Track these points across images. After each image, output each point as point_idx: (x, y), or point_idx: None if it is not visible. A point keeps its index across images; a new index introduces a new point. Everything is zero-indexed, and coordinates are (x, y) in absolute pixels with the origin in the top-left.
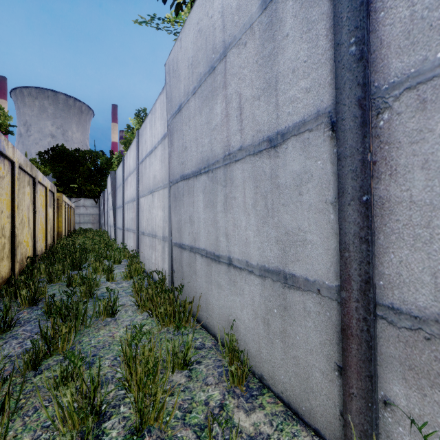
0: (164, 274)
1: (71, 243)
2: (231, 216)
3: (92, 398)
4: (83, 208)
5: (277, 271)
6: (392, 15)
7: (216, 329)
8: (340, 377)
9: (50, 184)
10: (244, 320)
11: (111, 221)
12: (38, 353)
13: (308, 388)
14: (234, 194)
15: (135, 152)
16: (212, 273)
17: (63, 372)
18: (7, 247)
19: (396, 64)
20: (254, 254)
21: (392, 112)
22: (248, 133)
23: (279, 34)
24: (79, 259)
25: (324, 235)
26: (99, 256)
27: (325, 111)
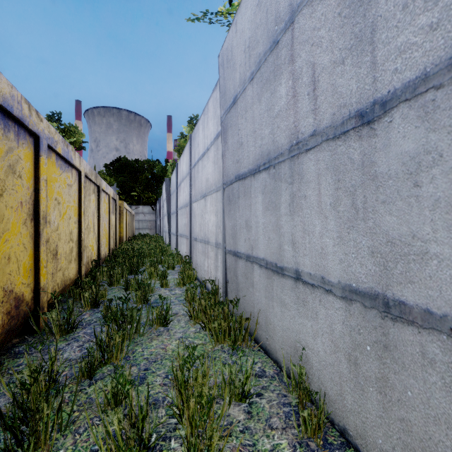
0: (217, 283)
1: (130, 247)
2: (299, 220)
3: (140, 428)
4: (142, 215)
5: (372, 294)
6: None
7: (278, 354)
8: None
9: (113, 192)
10: (318, 351)
11: (165, 227)
12: (93, 361)
13: None
14: (304, 192)
15: (188, 157)
16: (273, 287)
17: (114, 388)
18: (75, 251)
19: None
20: (333, 268)
21: None
22: (325, 111)
23: None
24: (136, 263)
25: None
26: (154, 261)
27: None
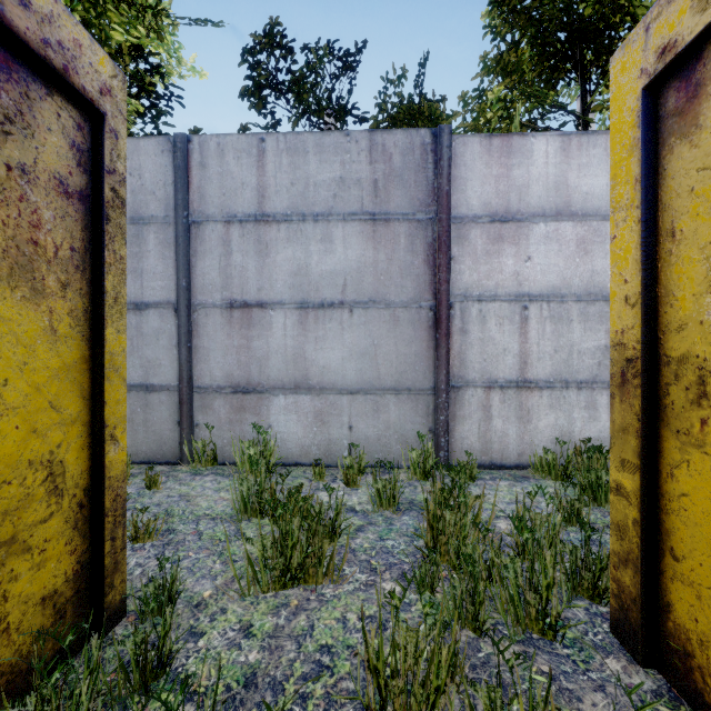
0: None
1: None
2: None
3: None
4: None
5: (141, 384)
6: (198, 279)
7: None
8: (179, 426)
9: None
10: None
11: None
12: None
13: (162, 443)
14: None
15: None
16: None
17: None
18: None
19: (200, 297)
20: None
21: (198, 314)
22: None
23: (145, 247)
24: None
25: (171, 361)
26: None
27: (172, 302)
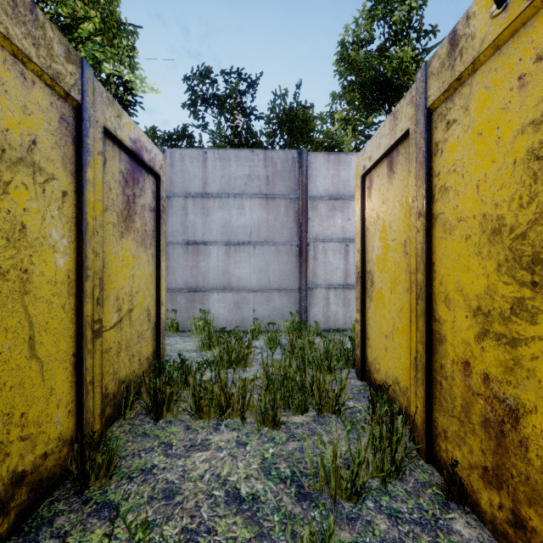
0: None
1: None
2: None
3: None
4: None
5: None
6: (169, 228)
7: None
8: None
9: None
10: None
11: None
12: None
13: None
14: None
15: None
16: None
17: None
18: None
19: (169, 238)
20: None
21: (169, 248)
22: None
23: None
24: None
25: None
26: None
27: None
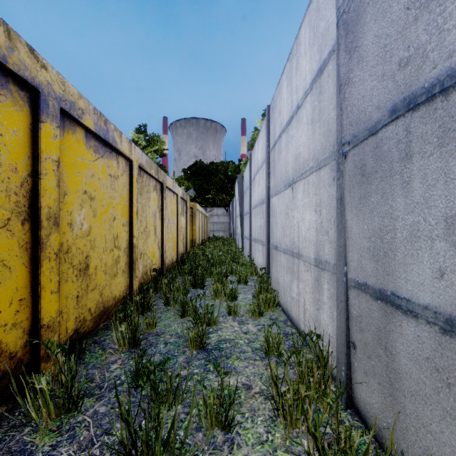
0: (320, 332)
1: (202, 251)
2: None
3: None
4: (216, 217)
5: None
6: None
7: None
8: None
9: (182, 192)
10: None
11: (238, 229)
12: None
13: None
14: None
15: (264, 139)
16: None
17: None
18: (124, 261)
19: None
20: None
21: None
22: None
23: None
24: (201, 275)
25: None
26: (221, 274)
27: None
